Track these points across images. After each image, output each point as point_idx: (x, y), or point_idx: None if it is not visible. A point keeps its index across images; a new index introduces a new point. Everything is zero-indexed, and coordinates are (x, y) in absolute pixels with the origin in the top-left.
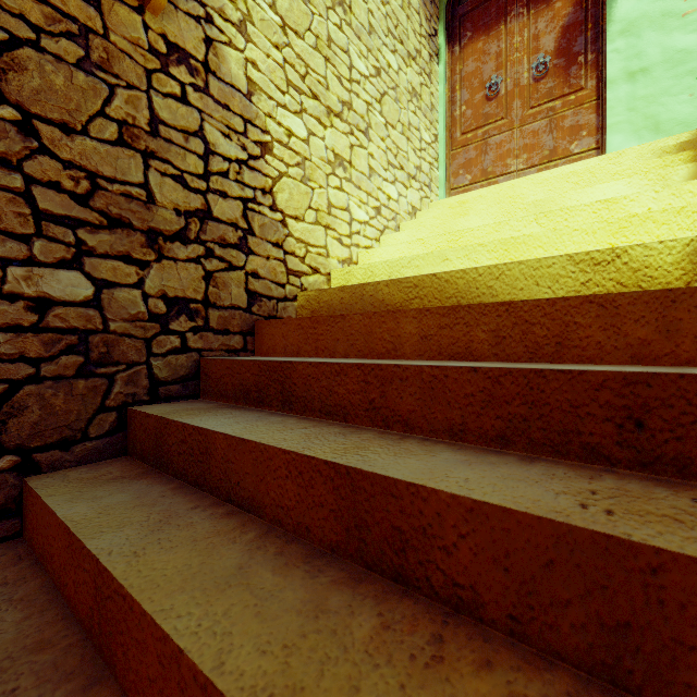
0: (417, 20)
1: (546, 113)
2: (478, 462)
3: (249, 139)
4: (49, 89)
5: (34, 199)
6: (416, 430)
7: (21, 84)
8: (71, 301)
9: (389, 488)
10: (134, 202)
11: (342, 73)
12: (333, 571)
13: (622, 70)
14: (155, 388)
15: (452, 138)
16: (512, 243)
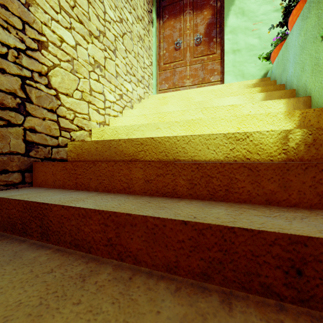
0: (142, 1)
1: (200, 61)
2: (194, 317)
3: (27, 36)
4: None
5: None
6: (142, 264)
7: None
8: None
9: None
10: None
11: (99, 14)
12: None
13: (230, 48)
14: None
15: (159, 65)
16: (192, 122)
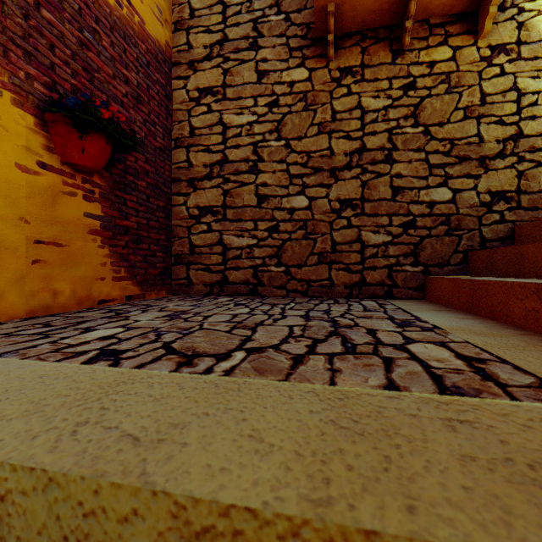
0: None
1: None
2: None
3: None
4: (434, 111)
5: (428, 161)
6: None
7: (424, 115)
8: (442, 201)
9: None
10: (471, 145)
11: None
12: None
13: None
14: (483, 243)
15: None
16: None
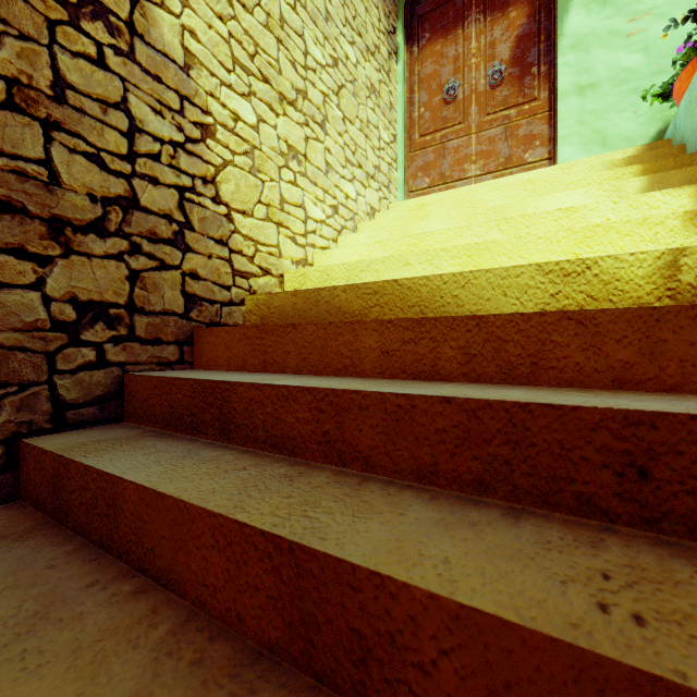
0: (376, 14)
1: (501, 121)
2: (456, 522)
3: (187, 119)
4: None
5: None
6: (378, 470)
7: None
8: None
9: (345, 575)
10: (30, 181)
11: (296, 58)
12: (270, 689)
13: (572, 83)
14: (60, 412)
15: (411, 140)
16: (476, 249)
